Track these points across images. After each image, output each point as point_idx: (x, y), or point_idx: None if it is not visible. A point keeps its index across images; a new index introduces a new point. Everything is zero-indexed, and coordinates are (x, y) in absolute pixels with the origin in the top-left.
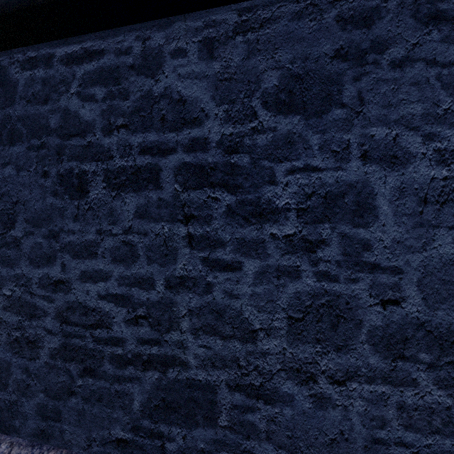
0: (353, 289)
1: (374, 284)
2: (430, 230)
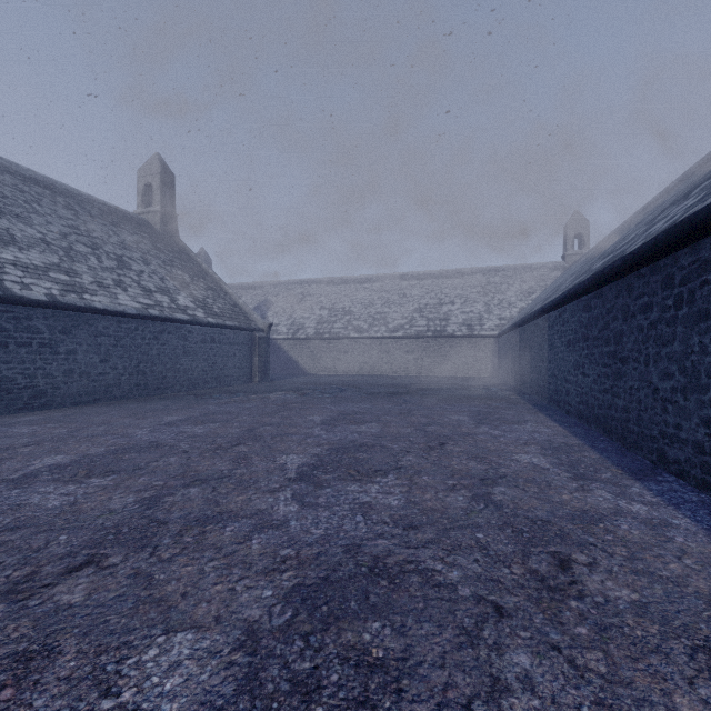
0: (75, 367)
1: (78, 365)
2: (86, 356)
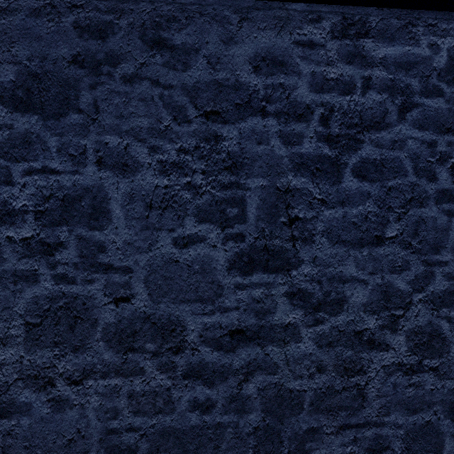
0: (90, 290)
1: (109, 283)
2: (155, 232)
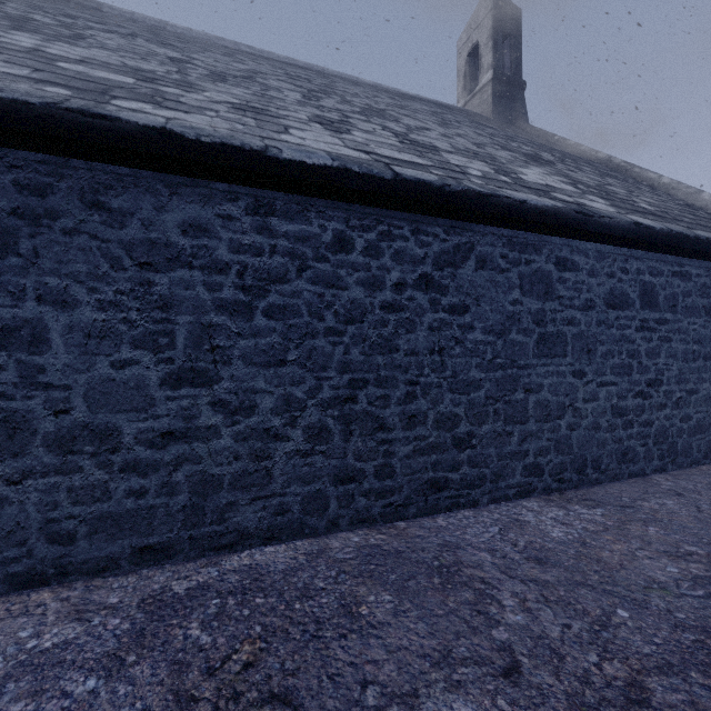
0: (30, 405)
1: (49, 399)
2: (94, 357)
